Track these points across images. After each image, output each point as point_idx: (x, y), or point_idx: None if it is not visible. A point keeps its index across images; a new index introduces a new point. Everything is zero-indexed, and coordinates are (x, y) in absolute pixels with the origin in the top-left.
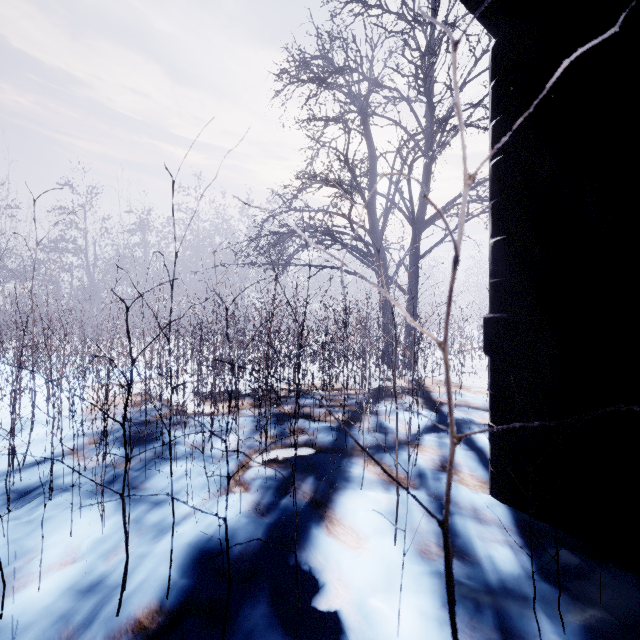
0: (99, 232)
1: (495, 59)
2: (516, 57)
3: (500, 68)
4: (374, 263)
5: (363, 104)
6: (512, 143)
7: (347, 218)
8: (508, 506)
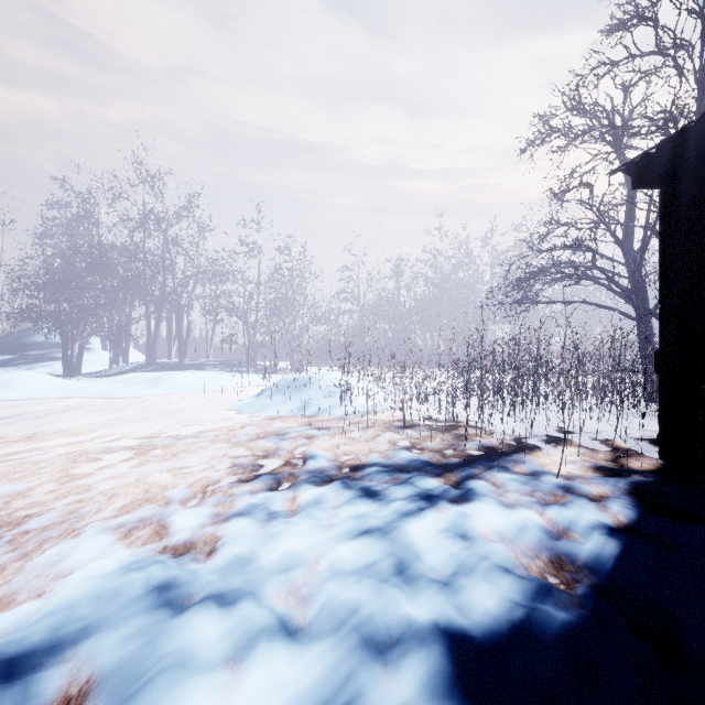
0: (367, 282)
1: (660, 201)
2: (669, 204)
3: (661, 208)
4: (626, 297)
5: (618, 136)
6: (667, 253)
7: (598, 253)
8: (664, 458)
